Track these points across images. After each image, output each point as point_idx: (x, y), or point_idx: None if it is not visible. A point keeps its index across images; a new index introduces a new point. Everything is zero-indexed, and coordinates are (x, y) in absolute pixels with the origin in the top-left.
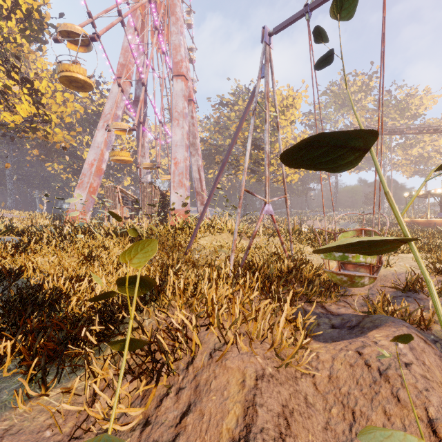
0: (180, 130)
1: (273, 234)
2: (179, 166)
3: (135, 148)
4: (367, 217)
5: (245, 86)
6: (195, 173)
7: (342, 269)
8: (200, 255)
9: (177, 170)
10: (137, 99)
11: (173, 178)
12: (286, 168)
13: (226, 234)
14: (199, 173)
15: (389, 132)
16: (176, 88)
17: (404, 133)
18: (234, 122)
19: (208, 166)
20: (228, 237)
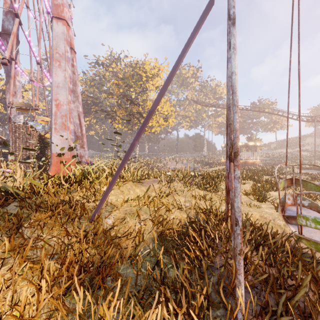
0: (62, 72)
1: (172, 180)
2: (61, 108)
3: (3, 87)
4: (199, 159)
5: (118, 53)
6: (75, 118)
7: (292, 229)
8: (115, 220)
9: (59, 112)
10: (5, 32)
11: (54, 120)
12: (153, 121)
13: (128, 183)
14: (79, 118)
15: (212, 105)
16: (57, 30)
17: (219, 107)
18: (111, 79)
19: (85, 114)
20: (131, 186)
